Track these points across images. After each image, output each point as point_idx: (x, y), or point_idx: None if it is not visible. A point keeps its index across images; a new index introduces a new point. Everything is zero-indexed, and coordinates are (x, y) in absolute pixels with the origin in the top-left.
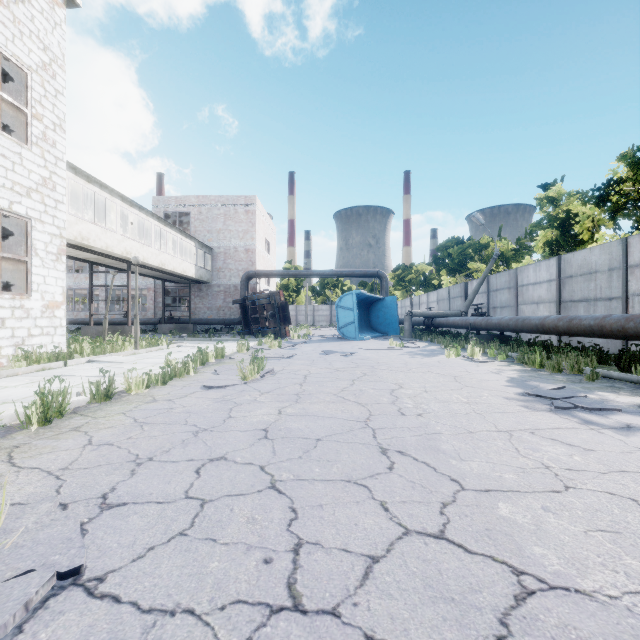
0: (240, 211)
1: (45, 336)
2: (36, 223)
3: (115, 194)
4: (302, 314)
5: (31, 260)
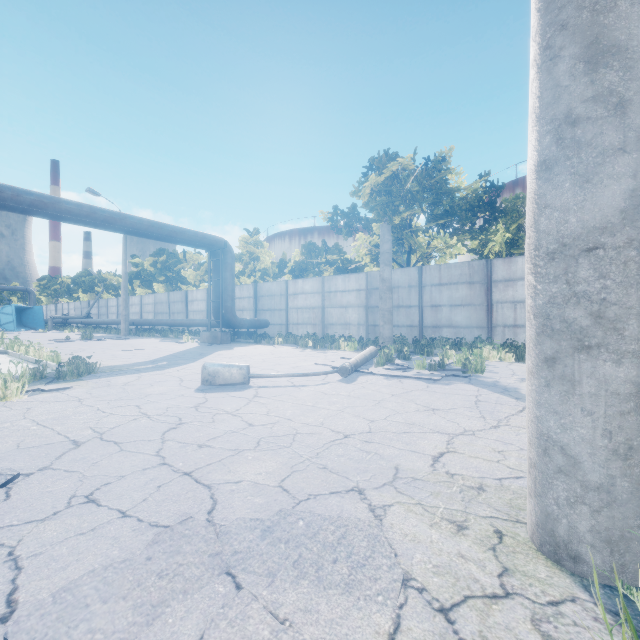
0: None
1: None
2: None
3: None
4: None
5: None
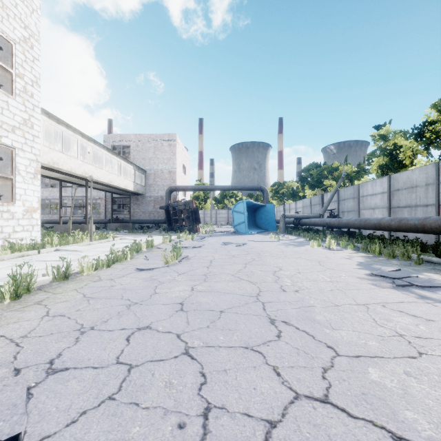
0: (165, 144)
1: (25, 232)
2: (19, 151)
3: (77, 132)
4: (208, 216)
5: (15, 178)
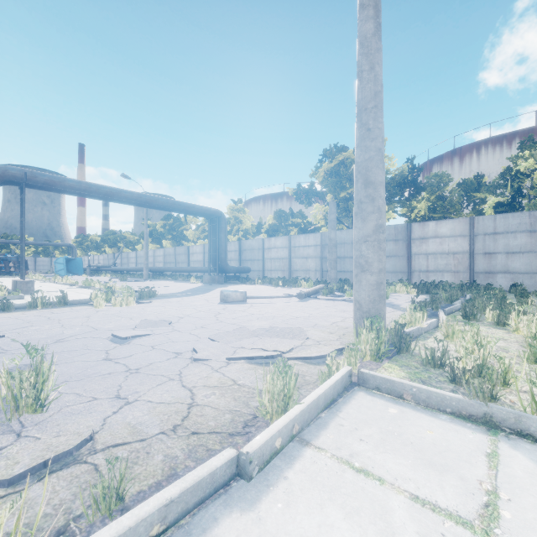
0: None
1: None
2: None
3: None
4: None
5: None
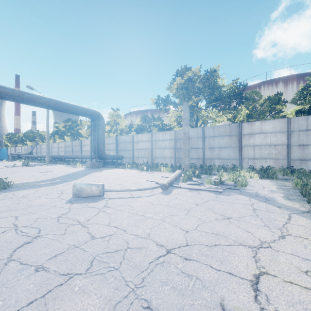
0: None
1: None
2: None
3: None
4: None
5: None
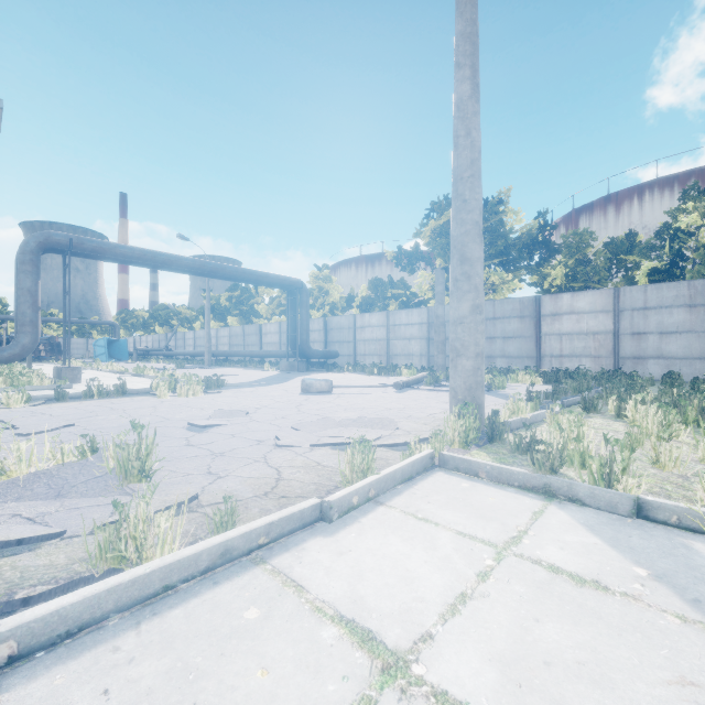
0: None
1: None
2: None
3: None
4: None
5: None
